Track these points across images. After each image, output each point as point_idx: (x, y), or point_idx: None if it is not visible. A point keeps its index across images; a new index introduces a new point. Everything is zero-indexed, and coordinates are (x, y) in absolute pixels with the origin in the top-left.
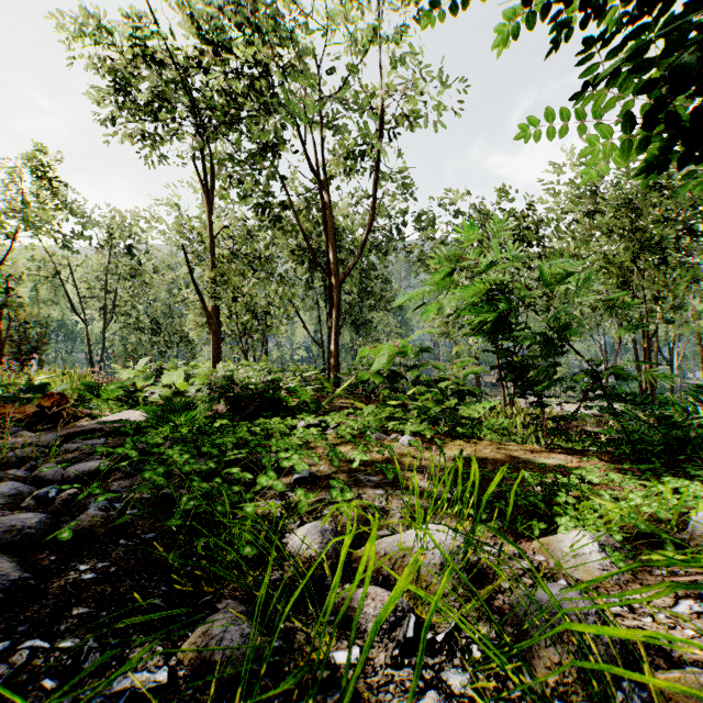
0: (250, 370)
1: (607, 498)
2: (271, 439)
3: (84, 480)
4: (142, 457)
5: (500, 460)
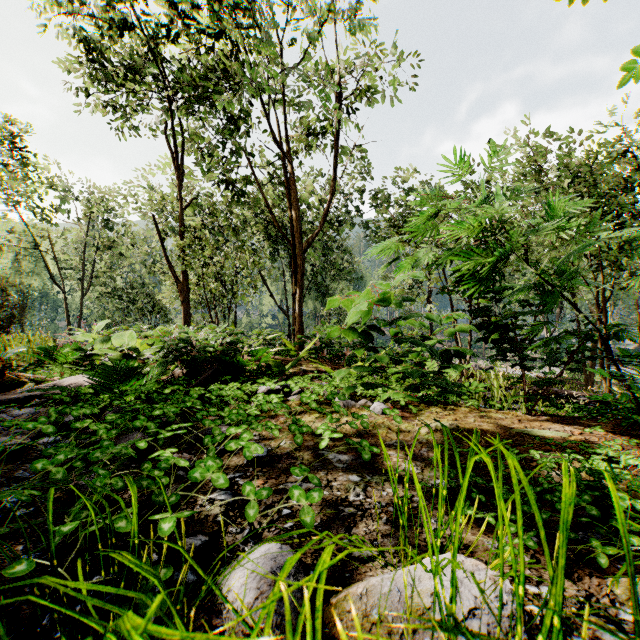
0: (210, 332)
1: None
2: (224, 409)
3: None
4: (60, 433)
5: (490, 432)
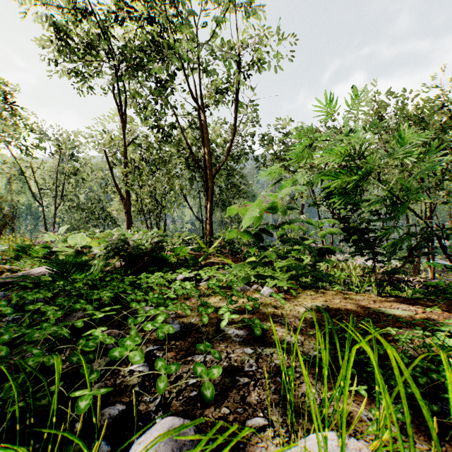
0: (142, 234)
1: None
2: (149, 293)
3: None
4: (17, 313)
5: (353, 311)
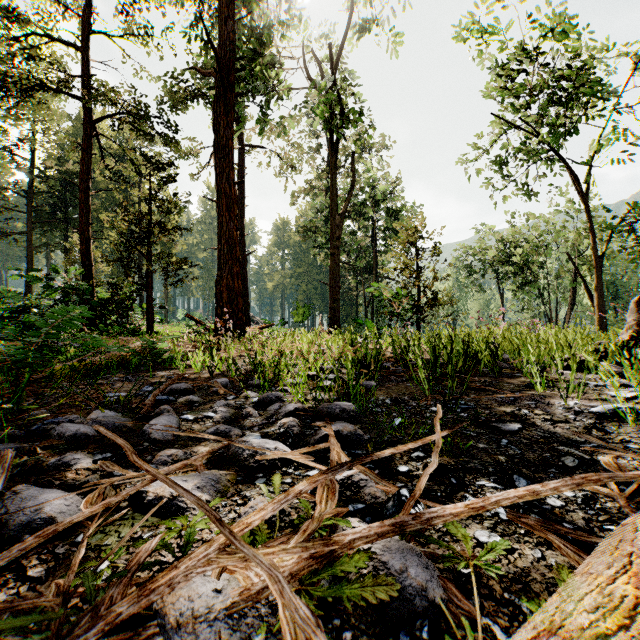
0: None
1: None
2: None
3: None
4: None
5: None
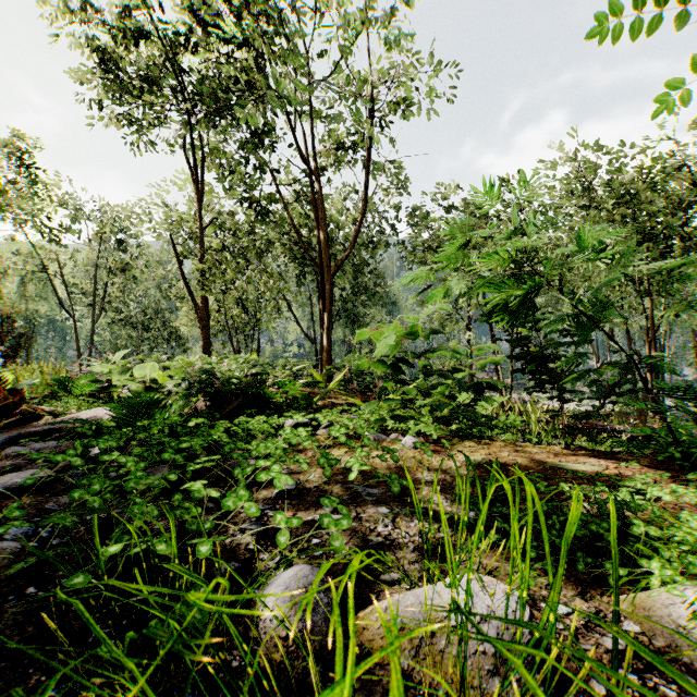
0: (234, 363)
1: (696, 525)
2: (252, 442)
3: (15, 495)
4: (88, 466)
5: (523, 466)
